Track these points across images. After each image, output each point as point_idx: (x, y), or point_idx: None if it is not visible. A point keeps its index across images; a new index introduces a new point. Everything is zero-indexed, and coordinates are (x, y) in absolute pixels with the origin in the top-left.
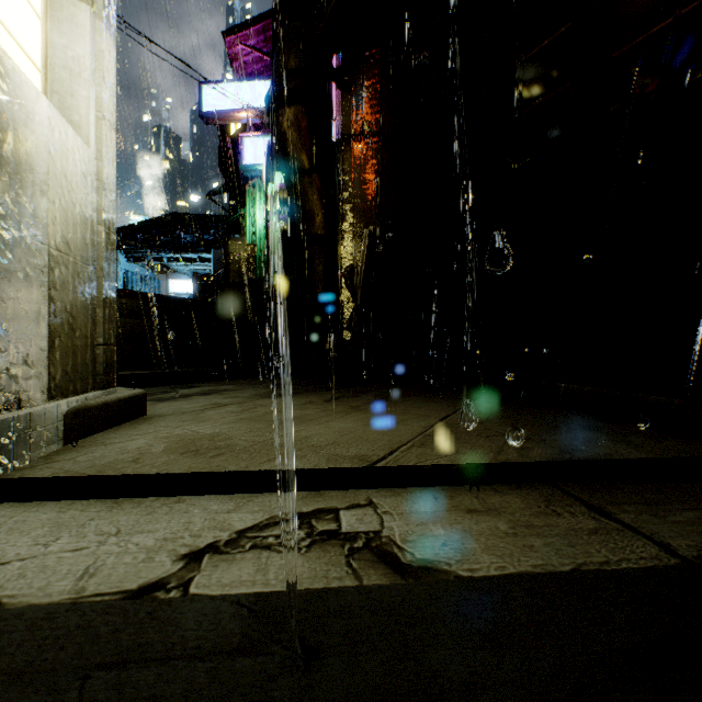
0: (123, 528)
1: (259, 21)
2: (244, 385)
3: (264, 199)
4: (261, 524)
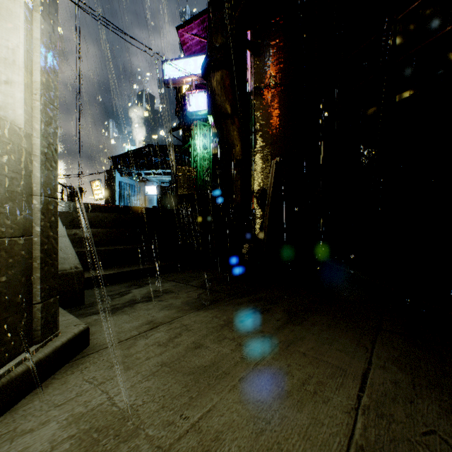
0: None
1: (199, 17)
2: (181, 282)
3: (203, 133)
4: None
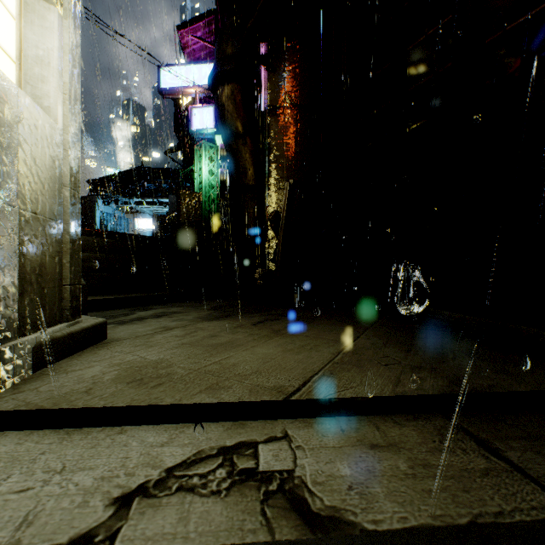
0: (68, 463)
1: (204, 17)
2: (189, 307)
3: (209, 156)
4: (189, 461)
